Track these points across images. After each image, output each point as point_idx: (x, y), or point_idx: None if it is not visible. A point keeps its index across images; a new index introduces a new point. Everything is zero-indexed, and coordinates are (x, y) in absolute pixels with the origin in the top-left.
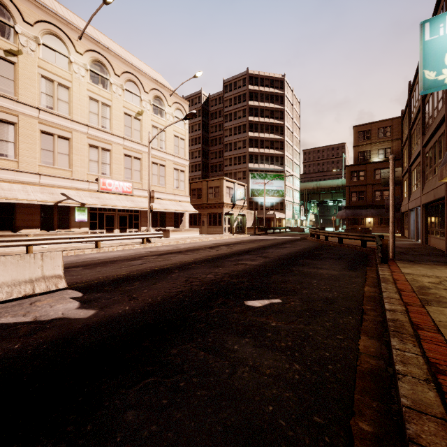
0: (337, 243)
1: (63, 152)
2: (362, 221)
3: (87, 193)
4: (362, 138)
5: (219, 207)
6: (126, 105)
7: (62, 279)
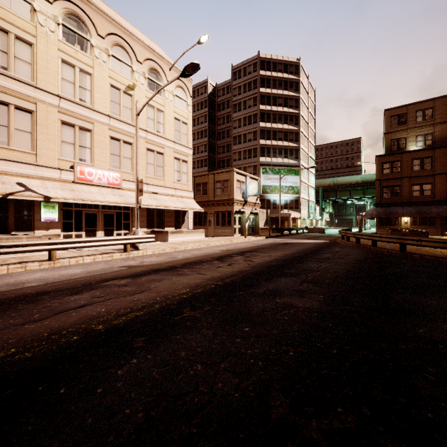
0: (397, 251)
1: (22, 129)
2: (396, 221)
3: (57, 184)
4: (395, 123)
5: (228, 204)
6: (112, 76)
7: None
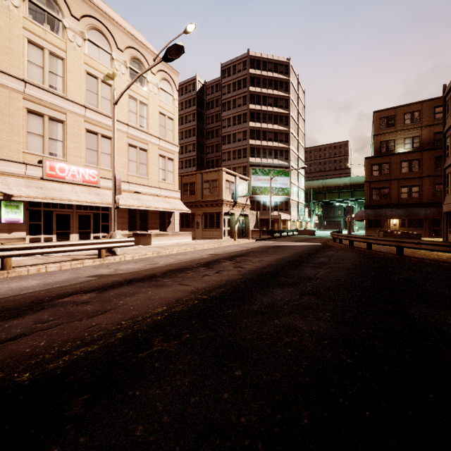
0: (394, 255)
1: None
2: (385, 223)
3: (22, 181)
4: (384, 125)
5: (217, 205)
6: (88, 62)
7: None
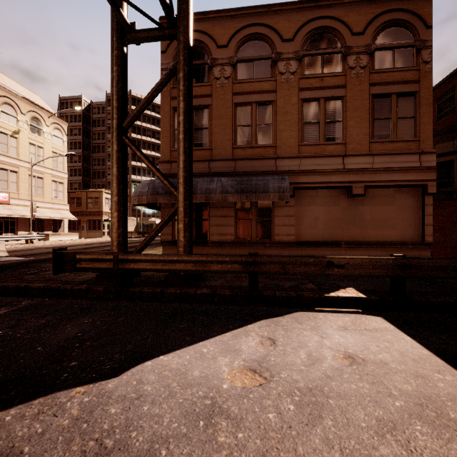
0: None
1: None
2: None
3: None
4: None
5: (99, 214)
6: (2, 125)
7: (6, 252)
